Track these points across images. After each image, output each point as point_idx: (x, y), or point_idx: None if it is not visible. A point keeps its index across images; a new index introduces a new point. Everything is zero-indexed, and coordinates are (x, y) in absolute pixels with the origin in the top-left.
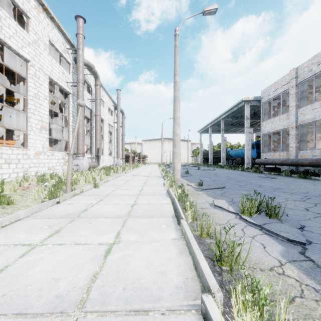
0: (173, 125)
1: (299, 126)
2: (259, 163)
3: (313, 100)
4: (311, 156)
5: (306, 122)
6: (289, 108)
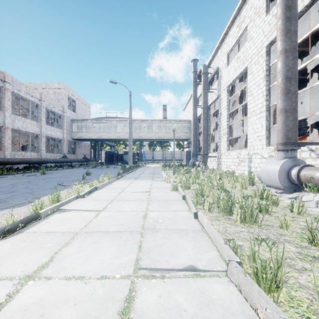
0: None
1: None
2: None
3: None
4: None
5: None
6: None
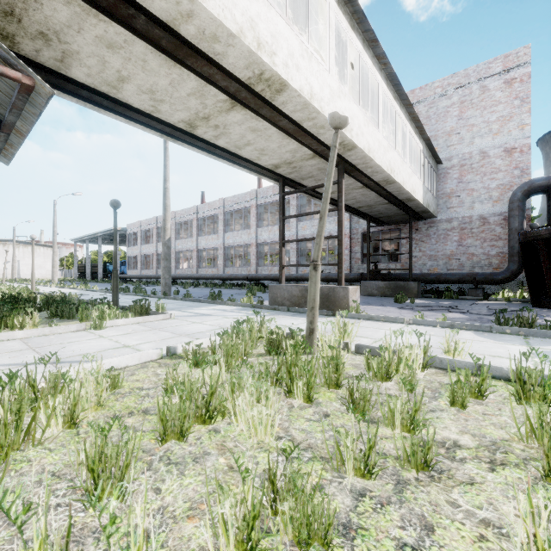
0: (53, 255)
1: (143, 255)
2: (120, 277)
3: (147, 243)
4: (146, 273)
5: (144, 254)
6: (148, 239)
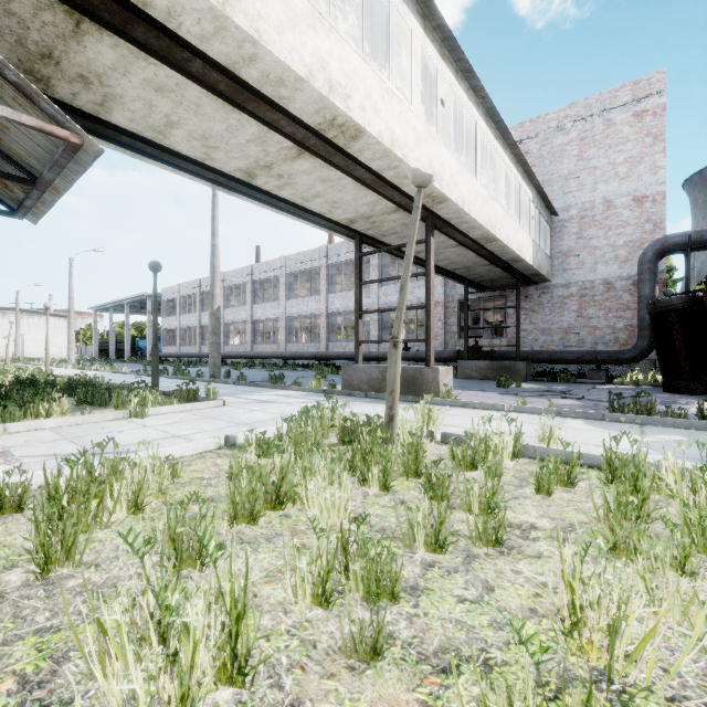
0: (69, 328)
1: (182, 328)
2: None
3: (187, 312)
4: (186, 351)
5: (184, 327)
6: (188, 307)
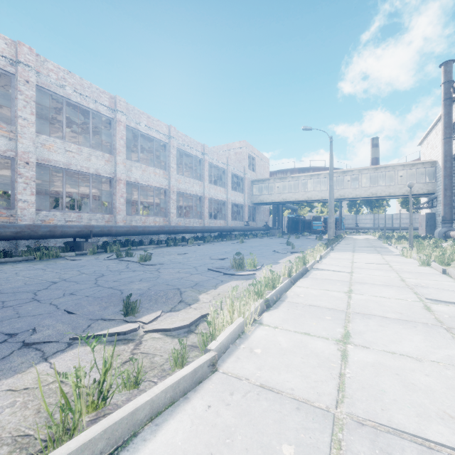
0: None
1: None
2: None
3: None
4: None
5: None
6: None
